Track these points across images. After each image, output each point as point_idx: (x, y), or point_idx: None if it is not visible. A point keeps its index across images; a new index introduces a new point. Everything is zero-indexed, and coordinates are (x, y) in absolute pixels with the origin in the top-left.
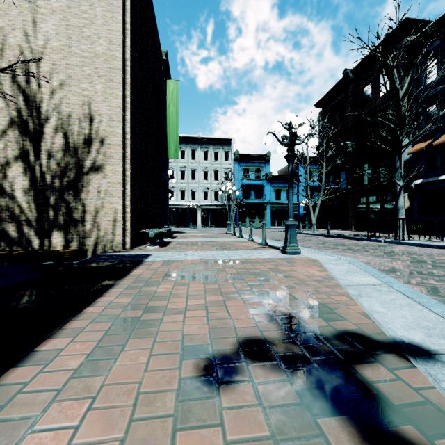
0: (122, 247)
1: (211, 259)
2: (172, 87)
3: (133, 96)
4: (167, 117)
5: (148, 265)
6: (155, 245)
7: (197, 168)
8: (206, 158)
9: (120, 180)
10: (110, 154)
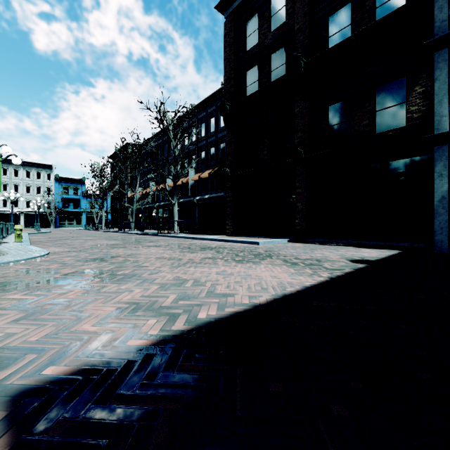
0: None
1: None
2: None
3: None
4: None
5: None
6: None
7: (20, 183)
8: (29, 177)
9: None
10: None
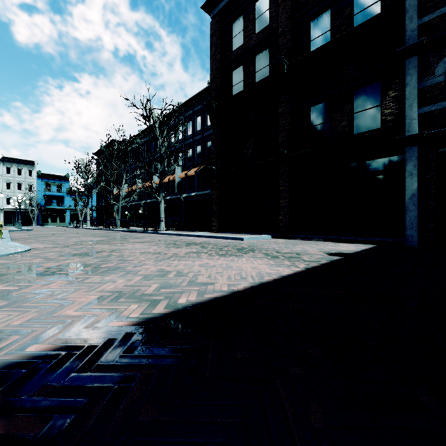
0: None
1: None
2: None
3: None
4: None
5: None
6: None
7: None
8: (10, 173)
9: None
10: None
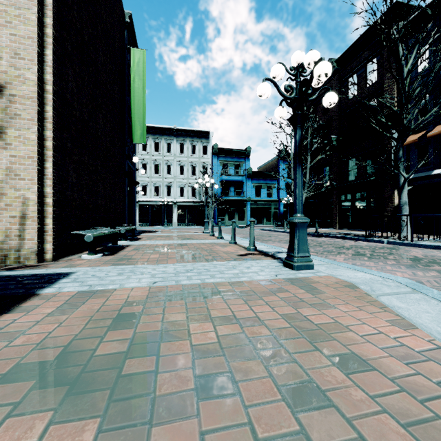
0: (35, 258)
1: (169, 285)
2: (138, 57)
3: (60, 31)
4: (132, 93)
5: (29, 308)
6: (95, 254)
7: (172, 162)
8: (183, 152)
9: (33, 153)
10: (15, 111)
